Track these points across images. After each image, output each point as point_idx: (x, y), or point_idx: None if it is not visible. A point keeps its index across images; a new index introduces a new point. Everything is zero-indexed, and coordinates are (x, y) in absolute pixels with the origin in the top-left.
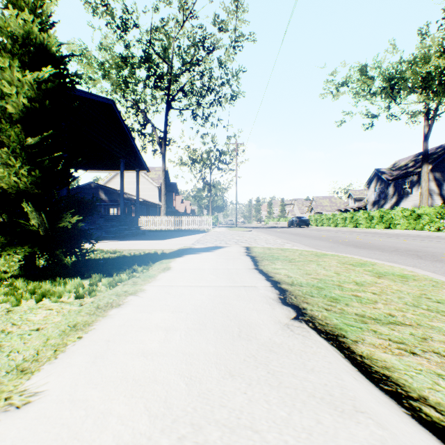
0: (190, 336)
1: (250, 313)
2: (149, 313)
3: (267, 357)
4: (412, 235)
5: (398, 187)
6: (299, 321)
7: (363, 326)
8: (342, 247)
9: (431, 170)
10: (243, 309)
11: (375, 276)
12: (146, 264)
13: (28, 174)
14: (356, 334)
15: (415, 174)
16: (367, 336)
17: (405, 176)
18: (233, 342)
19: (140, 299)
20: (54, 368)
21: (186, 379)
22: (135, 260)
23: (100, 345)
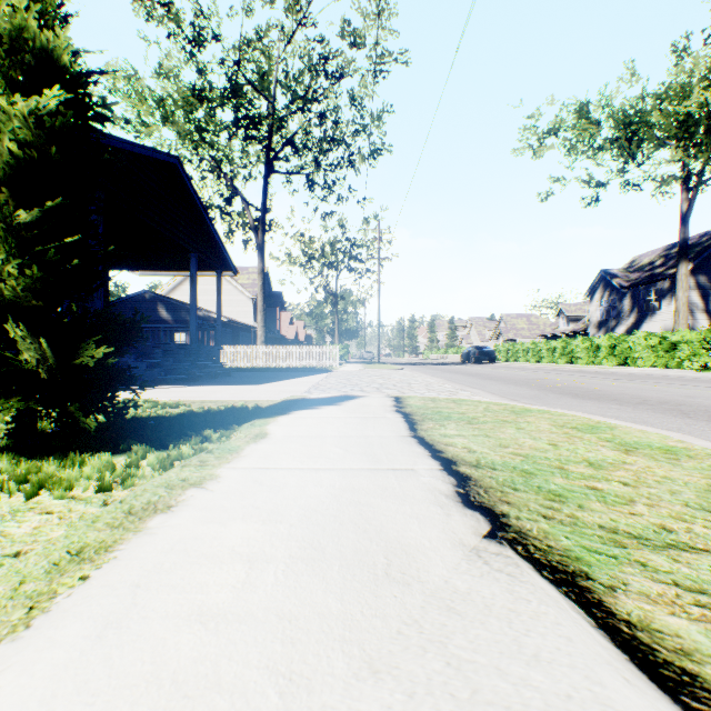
0: (295, 576)
1: (407, 525)
2: (221, 524)
3: (443, 624)
4: (664, 376)
5: (638, 299)
6: (498, 542)
7: (620, 553)
8: (553, 396)
9: (692, 272)
10: (394, 516)
11: (619, 450)
12: (226, 427)
13: (21, 274)
14: (609, 570)
15: (666, 277)
16: (631, 577)
17: (650, 282)
18: (377, 589)
19: (207, 495)
20: (18, 653)
21: (281, 682)
22: (210, 420)
23: (119, 595)
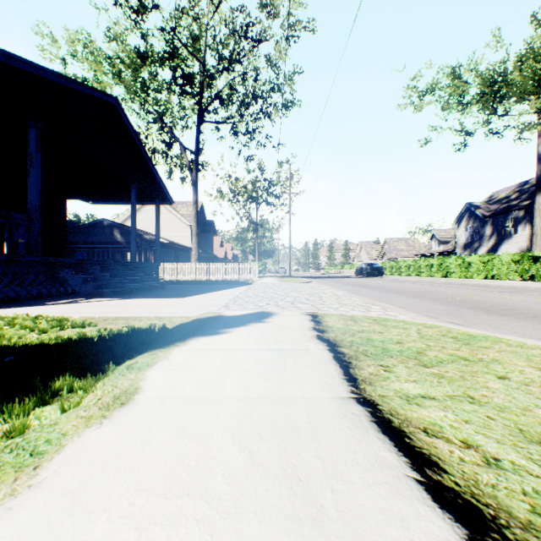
0: None
1: None
2: None
3: None
4: (539, 289)
5: (497, 225)
6: None
7: None
8: (467, 312)
9: None
10: None
11: None
12: (100, 367)
13: None
14: None
15: (521, 208)
16: None
17: (508, 211)
18: None
19: None
20: None
21: None
22: (89, 352)
23: None
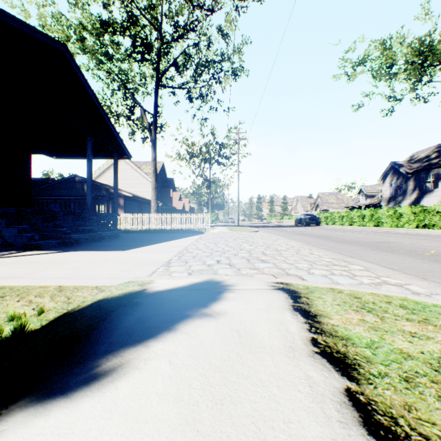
0: None
1: None
2: None
3: None
4: None
5: (419, 181)
6: None
7: None
8: None
9: None
10: None
11: None
12: None
13: None
14: None
15: None
16: None
17: (430, 169)
18: None
19: None
20: None
21: None
22: None
23: None
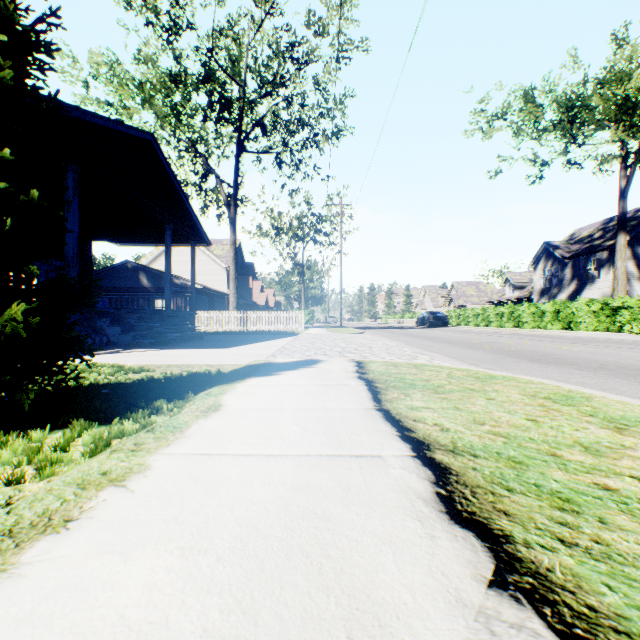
0: None
1: (378, 560)
2: (122, 556)
3: None
4: (609, 340)
5: (578, 268)
6: (512, 598)
7: None
8: (511, 360)
9: (628, 243)
10: (359, 541)
11: (609, 428)
12: (182, 396)
13: None
14: None
15: (604, 248)
16: None
17: (590, 253)
18: None
19: (124, 499)
20: None
21: None
22: (167, 387)
23: None
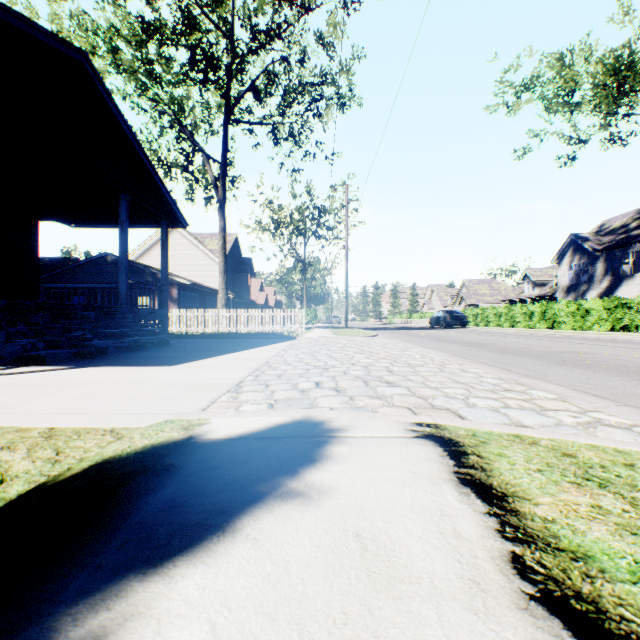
0: None
1: None
2: None
3: None
4: None
5: (612, 262)
6: None
7: None
8: None
9: None
10: None
11: None
12: None
13: None
14: None
15: None
16: None
17: (628, 244)
18: None
19: None
20: None
21: None
22: None
23: None
